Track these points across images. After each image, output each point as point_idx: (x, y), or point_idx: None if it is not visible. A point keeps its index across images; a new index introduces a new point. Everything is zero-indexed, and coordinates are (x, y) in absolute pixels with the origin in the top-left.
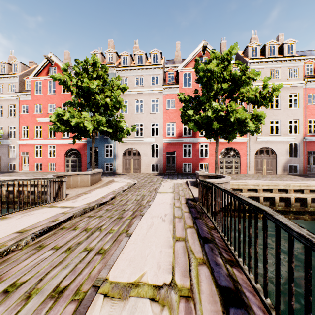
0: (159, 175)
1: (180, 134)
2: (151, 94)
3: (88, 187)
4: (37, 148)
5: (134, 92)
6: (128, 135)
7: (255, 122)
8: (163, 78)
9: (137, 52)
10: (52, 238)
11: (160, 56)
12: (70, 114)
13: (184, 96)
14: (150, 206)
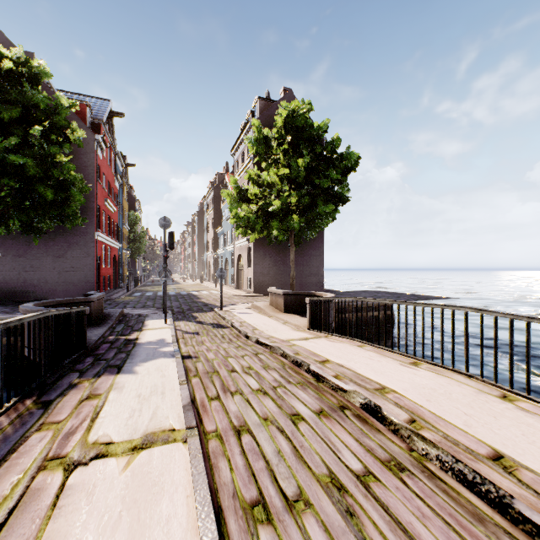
0: None
1: None
2: None
3: None
4: None
5: None
6: None
7: None
8: None
9: None
10: (437, 497)
11: None
12: None
13: None
14: None
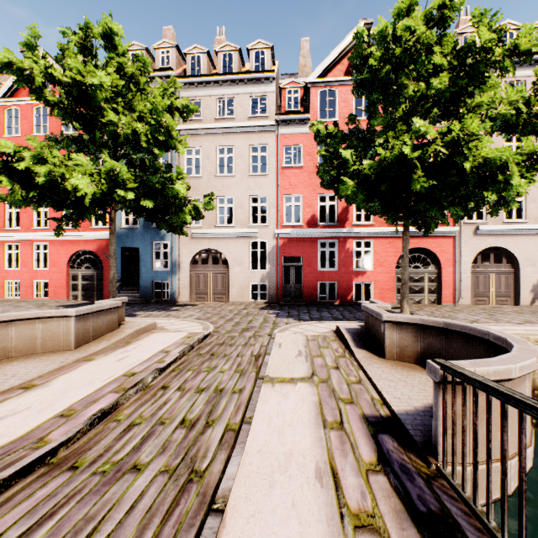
0: (268, 308)
1: (313, 219)
2: (251, 134)
3: (64, 354)
4: (9, 250)
5: (214, 131)
6: (198, 217)
7: (526, 175)
8: (276, 100)
9: (222, 48)
10: None
11: (269, 56)
12: (34, 156)
13: (326, 126)
14: (224, 525)
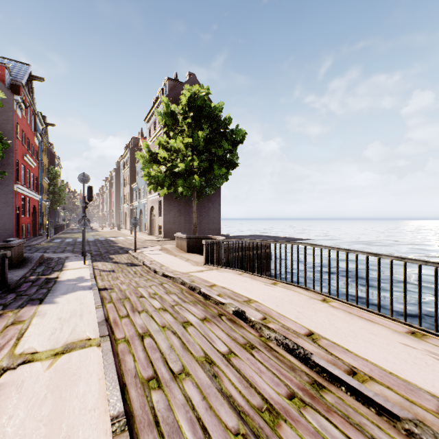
0: None
1: None
2: None
3: None
4: None
5: None
6: None
7: None
8: None
9: None
10: (271, 360)
11: None
12: None
13: None
14: None
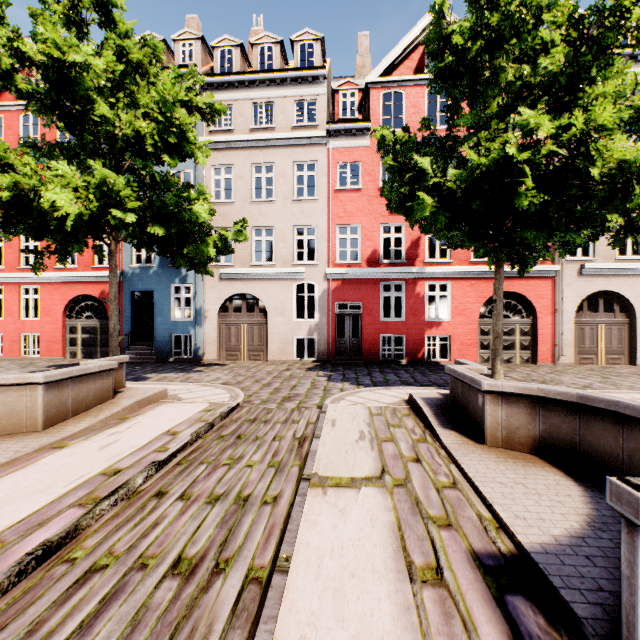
0: (318, 368)
1: (375, 255)
2: (295, 148)
3: (24, 438)
4: None
5: (249, 144)
6: (226, 251)
7: None
8: (327, 105)
9: (259, 39)
10: None
11: (319, 50)
12: None
13: (393, 132)
14: None
